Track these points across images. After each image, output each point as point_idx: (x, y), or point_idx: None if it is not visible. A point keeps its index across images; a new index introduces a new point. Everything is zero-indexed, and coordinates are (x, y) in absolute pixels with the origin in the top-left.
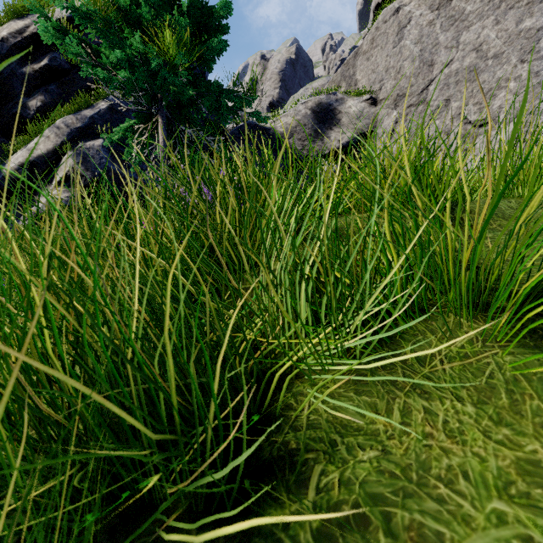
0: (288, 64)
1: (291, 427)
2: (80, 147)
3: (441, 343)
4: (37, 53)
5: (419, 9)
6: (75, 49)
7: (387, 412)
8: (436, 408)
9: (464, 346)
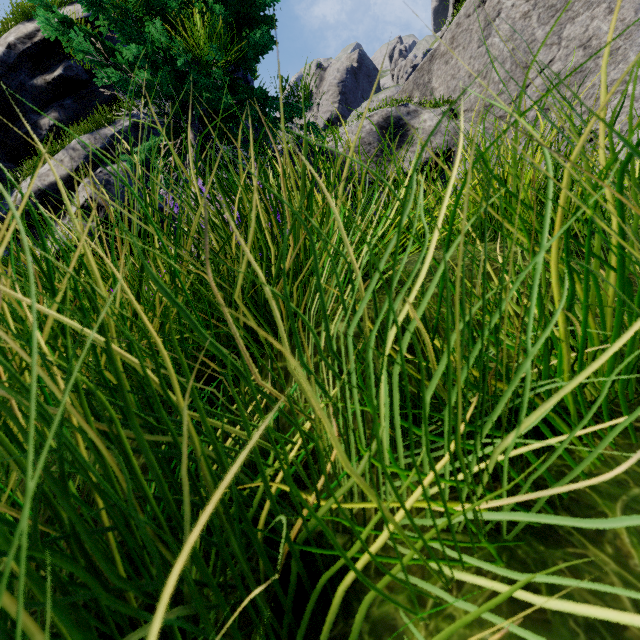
0: (348, 74)
1: None
2: (99, 172)
3: None
4: (50, 62)
5: None
6: (82, 45)
7: None
8: None
9: None
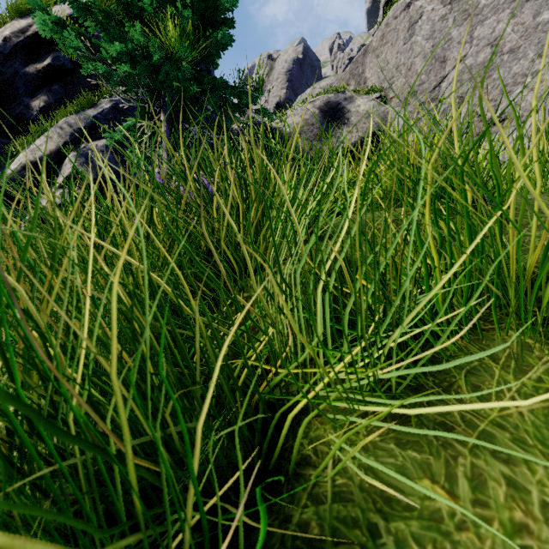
0: (295, 64)
1: (310, 495)
2: (83, 147)
3: (507, 372)
4: (40, 53)
5: (431, 4)
6: (73, 43)
7: (448, 480)
8: (523, 478)
9: (542, 379)
